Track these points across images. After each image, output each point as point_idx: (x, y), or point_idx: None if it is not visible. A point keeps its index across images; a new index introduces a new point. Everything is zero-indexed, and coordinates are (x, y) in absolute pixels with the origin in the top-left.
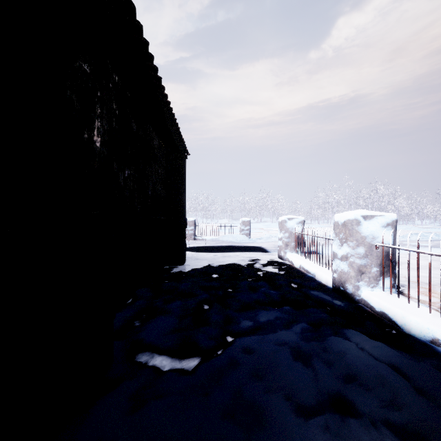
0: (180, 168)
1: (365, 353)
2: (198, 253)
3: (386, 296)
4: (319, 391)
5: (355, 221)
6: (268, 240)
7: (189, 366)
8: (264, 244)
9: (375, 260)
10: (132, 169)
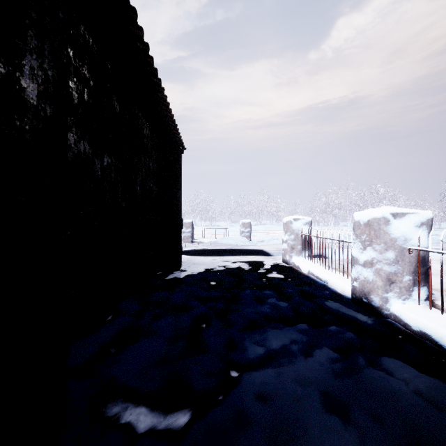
0: (175, 162)
1: (423, 400)
2: (195, 257)
3: (422, 311)
4: None
5: (383, 220)
6: (269, 243)
7: (178, 425)
8: (266, 247)
9: (408, 267)
10: (114, 157)
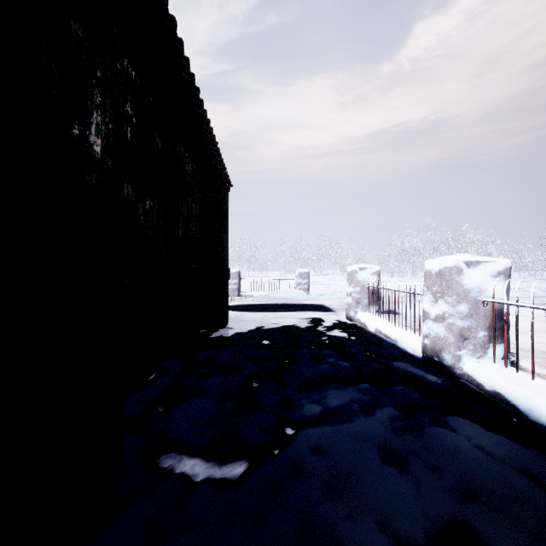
0: (221, 202)
1: (483, 453)
2: (243, 313)
3: (498, 370)
4: (427, 516)
5: (456, 269)
6: (332, 297)
7: (233, 475)
8: (328, 301)
9: (483, 322)
10: (156, 199)
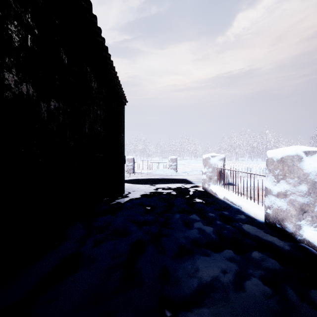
0: (119, 111)
1: None
2: (135, 184)
3: None
4: None
5: (297, 157)
6: (191, 173)
7: None
8: (189, 176)
9: None
10: (62, 102)
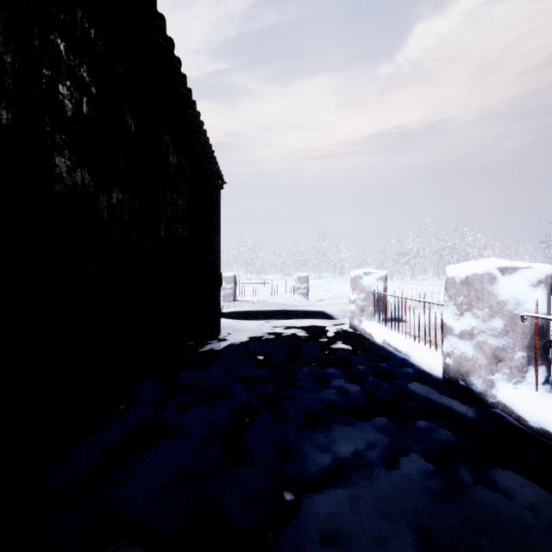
0: (212, 200)
1: None
2: (238, 321)
3: (542, 400)
4: None
5: (488, 277)
6: (332, 302)
7: None
8: (328, 307)
9: (521, 340)
10: (127, 192)
